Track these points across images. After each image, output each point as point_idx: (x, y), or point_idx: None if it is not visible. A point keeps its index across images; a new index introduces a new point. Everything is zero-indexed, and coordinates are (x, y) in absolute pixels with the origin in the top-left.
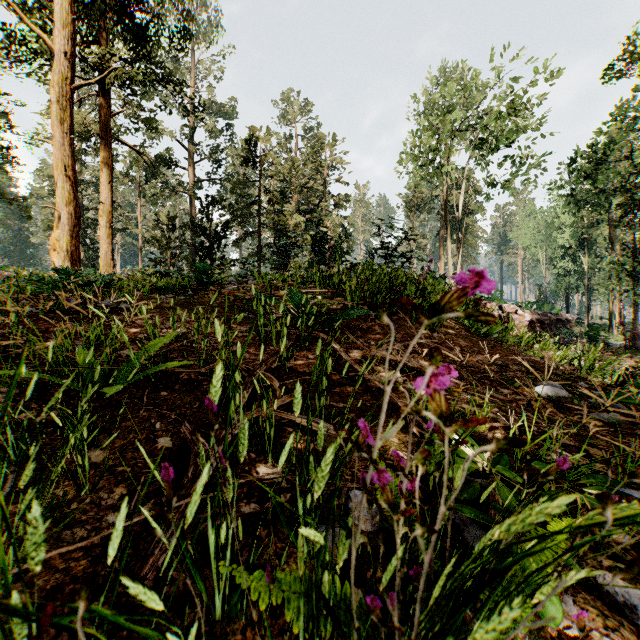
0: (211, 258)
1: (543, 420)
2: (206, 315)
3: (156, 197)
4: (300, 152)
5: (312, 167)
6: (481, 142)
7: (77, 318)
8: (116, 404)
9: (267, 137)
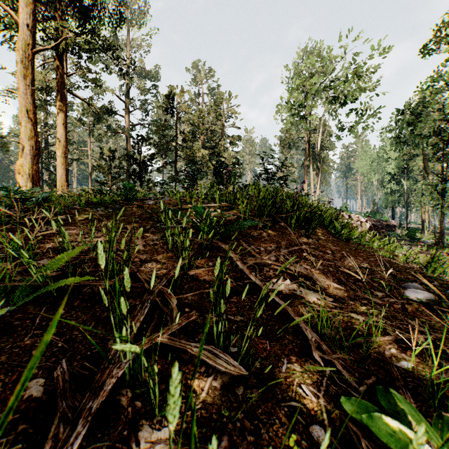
0: (140, 180)
1: (424, 327)
2: (125, 225)
3: (101, 136)
4: (205, 105)
5: (214, 116)
6: (334, 99)
7: (14, 228)
8: (3, 328)
9: (181, 93)
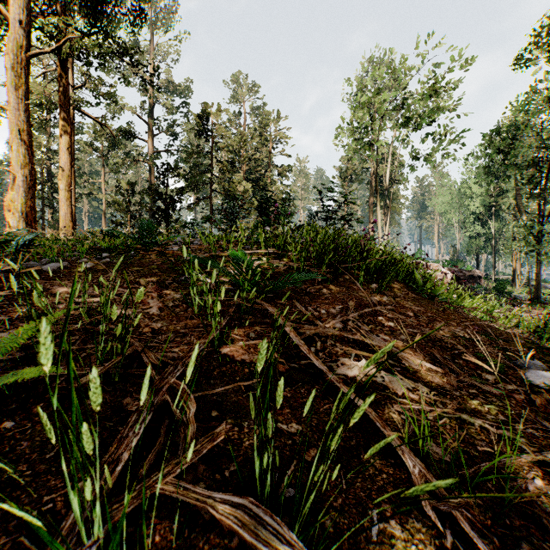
0: (167, 220)
1: None
2: (137, 279)
3: (118, 165)
4: (248, 127)
5: (258, 141)
6: (407, 120)
7: None
8: None
9: (218, 112)
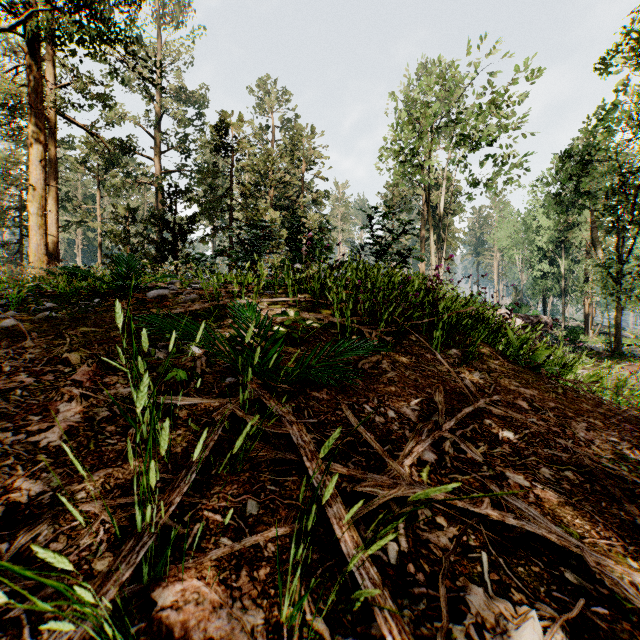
0: (175, 255)
1: None
2: (64, 355)
3: (116, 187)
4: (276, 144)
5: (289, 160)
6: (467, 137)
7: None
8: None
9: (239, 124)
